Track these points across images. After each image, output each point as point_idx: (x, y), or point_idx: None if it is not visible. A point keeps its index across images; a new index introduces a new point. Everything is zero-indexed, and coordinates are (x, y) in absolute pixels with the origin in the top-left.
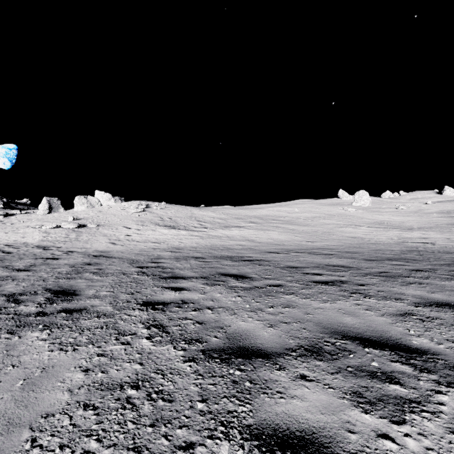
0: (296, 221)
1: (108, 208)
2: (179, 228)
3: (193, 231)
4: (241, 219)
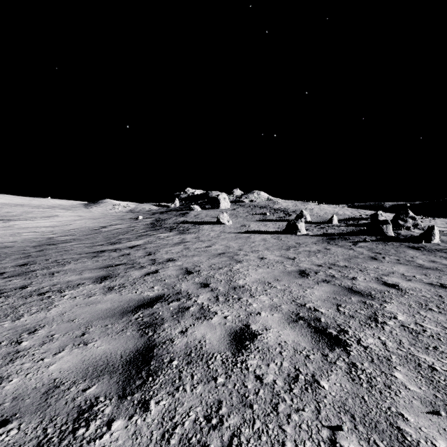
0: None
1: None
2: None
3: None
4: None
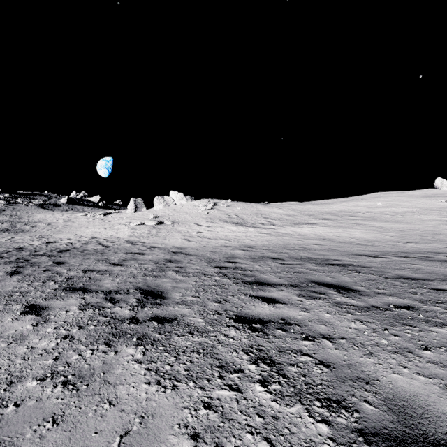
0: (380, 217)
1: (181, 206)
2: (247, 225)
3: (261, 228)
4: (311, 215)
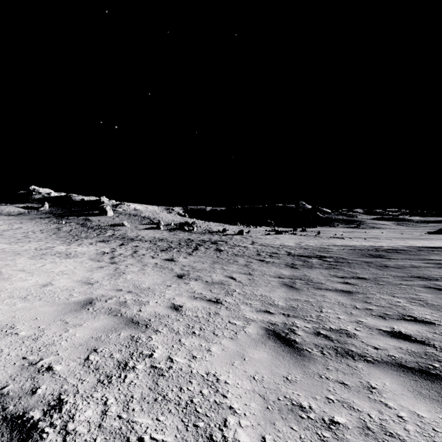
0: None
1: None
2: None
3: None
4: None
